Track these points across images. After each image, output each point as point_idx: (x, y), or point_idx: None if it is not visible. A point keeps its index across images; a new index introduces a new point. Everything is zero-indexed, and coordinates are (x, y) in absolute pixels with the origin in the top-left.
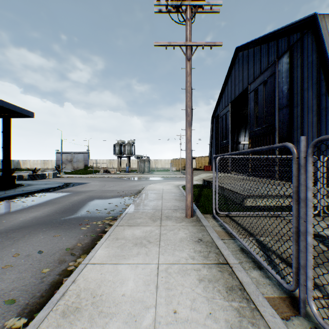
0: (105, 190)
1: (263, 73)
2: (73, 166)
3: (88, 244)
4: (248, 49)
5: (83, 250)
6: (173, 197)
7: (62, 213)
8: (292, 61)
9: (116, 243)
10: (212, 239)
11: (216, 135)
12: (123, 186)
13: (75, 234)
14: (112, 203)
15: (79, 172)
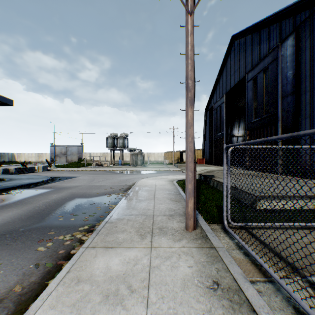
0: (91, 186)
1: (264, 60)
2: (67, 159)
3: (34, 286)
4: (245, 36)
5: (18, 304)
6: (167, 196)
7: (27, 220)
8: (299, 42)
9: (73, 294)
10: (235, 282)
11: (209, 128)
12: (112, 181)
13: (24, 260)
14: (94, 204)
15: (72, 165)
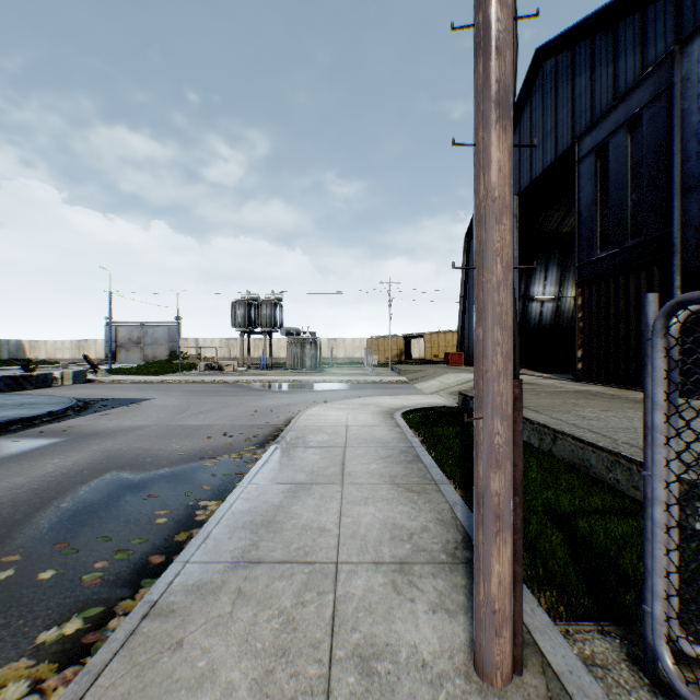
0: (175, 427)
1: (628, 97)
2: (145, 355)
3: None
4: (574, 45)
5: None
6: (382, 469)
7: None
8: None
9: None
10: None
11: None
12: (234, 413)
13: None
14: (155, 497)
15: (149, 369)
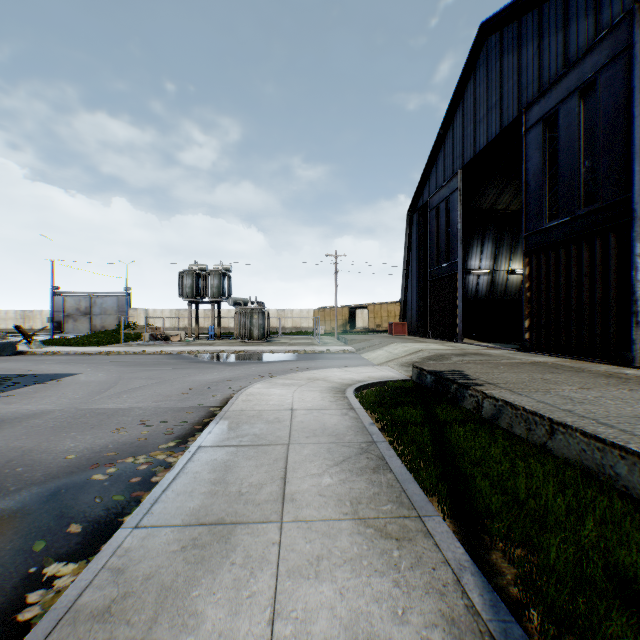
0: (84, 413)
1: (581, 62)
2: (94, 325)
3: None
4: (521, 16)
5: None
6: (339, 485)
7: None
8: None
9: None
10: None
11: (419, 253)
12: (165, 391)
13: None
14: None
15: (91, 339)
